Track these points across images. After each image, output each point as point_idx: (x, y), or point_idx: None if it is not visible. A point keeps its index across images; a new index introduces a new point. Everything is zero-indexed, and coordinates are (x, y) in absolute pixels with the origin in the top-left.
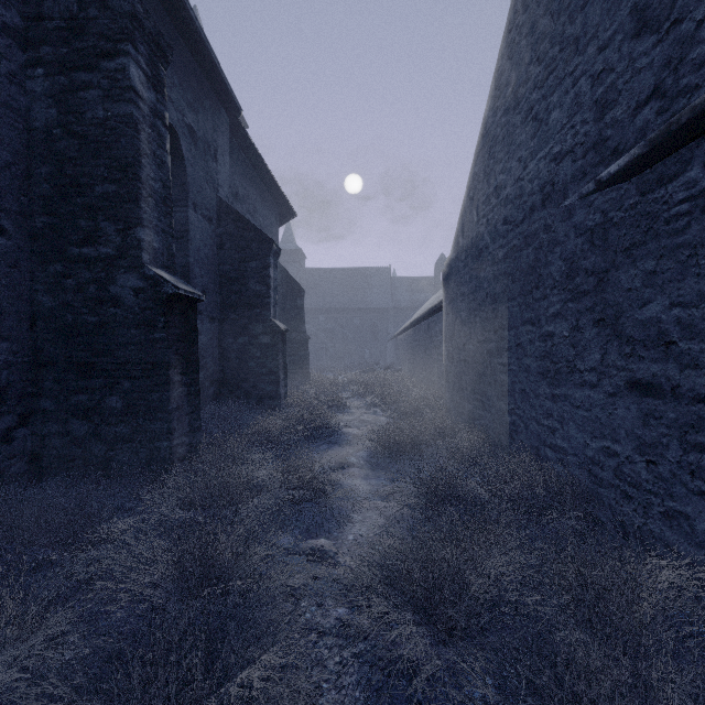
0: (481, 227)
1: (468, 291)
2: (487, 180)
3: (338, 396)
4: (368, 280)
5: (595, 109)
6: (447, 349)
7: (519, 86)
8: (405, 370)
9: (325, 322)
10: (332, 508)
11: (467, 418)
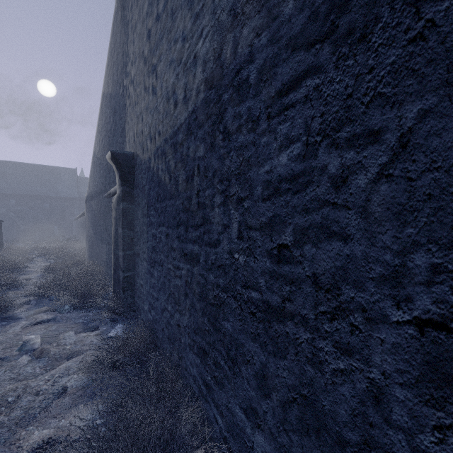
0: (93, 189)
1: (91, 210)
2: (94, 174)
3: (27, 255)
4: (58, 176)
5: (105, 178)
6: (86, 231)
7: (98, 153)
8: (81, 240)
9: (16, 204)
10: (21, 285)
11: (90, 258)
